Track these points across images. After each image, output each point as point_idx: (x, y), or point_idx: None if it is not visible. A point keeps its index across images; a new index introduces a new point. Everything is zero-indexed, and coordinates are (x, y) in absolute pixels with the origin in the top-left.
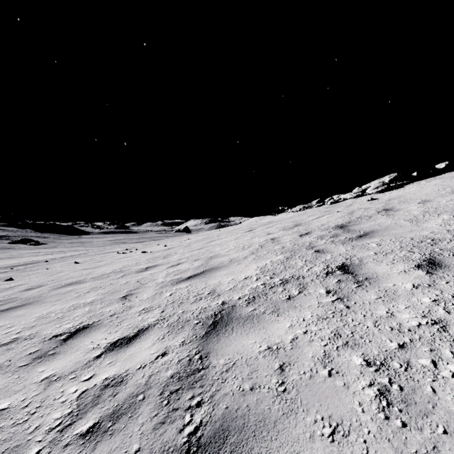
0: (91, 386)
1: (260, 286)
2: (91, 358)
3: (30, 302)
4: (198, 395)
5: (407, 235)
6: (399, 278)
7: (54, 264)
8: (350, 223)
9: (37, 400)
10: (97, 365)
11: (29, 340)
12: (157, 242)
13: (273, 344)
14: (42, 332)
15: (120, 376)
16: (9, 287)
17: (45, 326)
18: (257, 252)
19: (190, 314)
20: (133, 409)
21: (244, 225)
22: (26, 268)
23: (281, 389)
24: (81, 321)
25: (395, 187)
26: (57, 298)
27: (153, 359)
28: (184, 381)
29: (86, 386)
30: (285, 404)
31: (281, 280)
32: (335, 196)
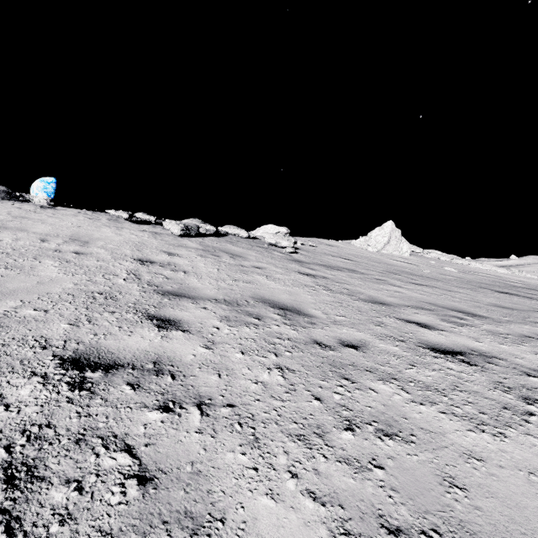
0: None
1: None
2: None
3: None
4: None
5: (51, 289)
6: (180, 346)
7: None
8: None
9: None
10: None
11: None
12: None
13: None
14: None
15: None
16: None
17: None
18: None
19: None
20: None
21: None
22: None
23: (438, 537)
24: None
25: None
26: None
27: None
28: None
29: None
30: (459, 533)
31: None
32: None
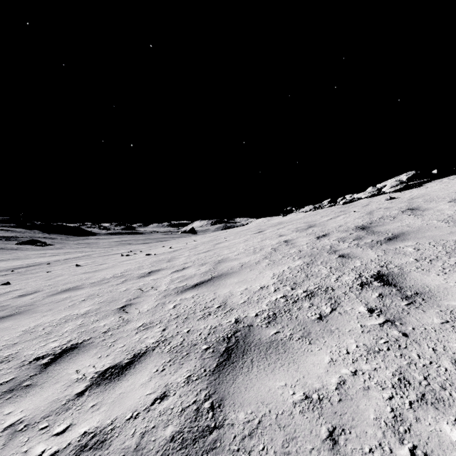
0: (64, 445)
1: (281, 300)
2: (72, 396)
3: (20, 311)
4: None
5: (448, 237)
6: None
7: (56, 266)
8: (373, 224)
9: None
10: (77, 408)
11: (6, 363)
12: (162, 243)
13: (311, 390)
14: (23, 352)
15: (103, 430)
16: (3, 293)
17: (28, 344)
18: (271, 256)
19: (197, 335)
20: None
21: (252, 226)
22: (27, 271)
23: None
24: (69, 339)
25: (414, 186)
26: (50, 307)
27: (149, 404)
28: (189, 450)
29: (57, 444)
30: None
31: (306, 292)
32: (347, 196)
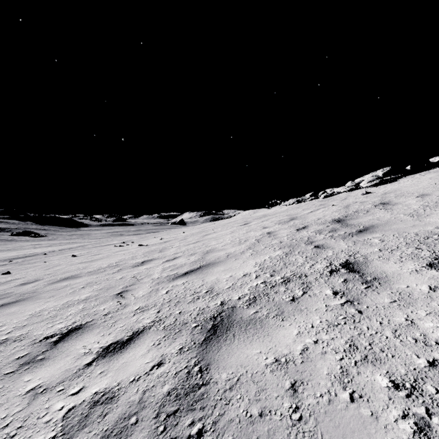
0: (79, 402)
1: (261, 285)
2: (82, 366)
3: (25, 298)
4: (199, 420)
5: (410, 230)
6: (412, 278)
7: (52, 257)
8: (348, 217)
9: (19, 418)
10: (87, 375)
11: (18, 341)
12: (153, 235)
13: (281, 355)
14: (33, 332)
15: (111, 390)
16: (5, 281)
17: (36, 326)
18: (254, 246)
19: (187, 316)
20: (124, 436)
21: (239, 219)
22: (25, 261)
23: (296, 417)
24: (73, 321)
25: (389, 181)
26: (52, 294)
27: (148, 369)
28: (182, 401)
29: (73, 401)
30: (303, 438)
31: (283, 278)
32: (328, 190)
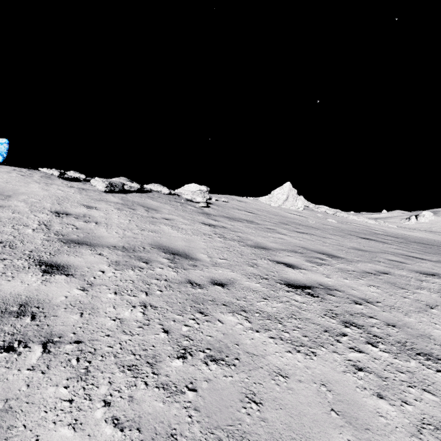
0: None
1: None
2: None
3: None
4: None
5: None
6: (56, 288)
7: None
8: None
9: None
10: None
11: None
12: None
13: None
14: None
15: None
16: None
17: None
18: None
19: None
20: None
21: None
22: None
23: None
24: None
25: None
26: None
27: None
28: None
29: None
30: None
31: None
32: None
